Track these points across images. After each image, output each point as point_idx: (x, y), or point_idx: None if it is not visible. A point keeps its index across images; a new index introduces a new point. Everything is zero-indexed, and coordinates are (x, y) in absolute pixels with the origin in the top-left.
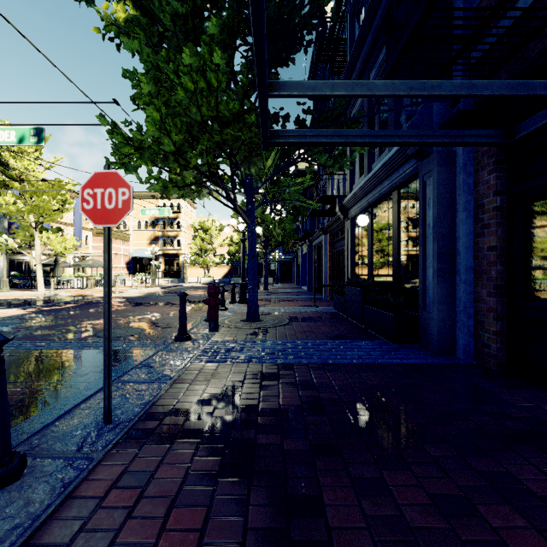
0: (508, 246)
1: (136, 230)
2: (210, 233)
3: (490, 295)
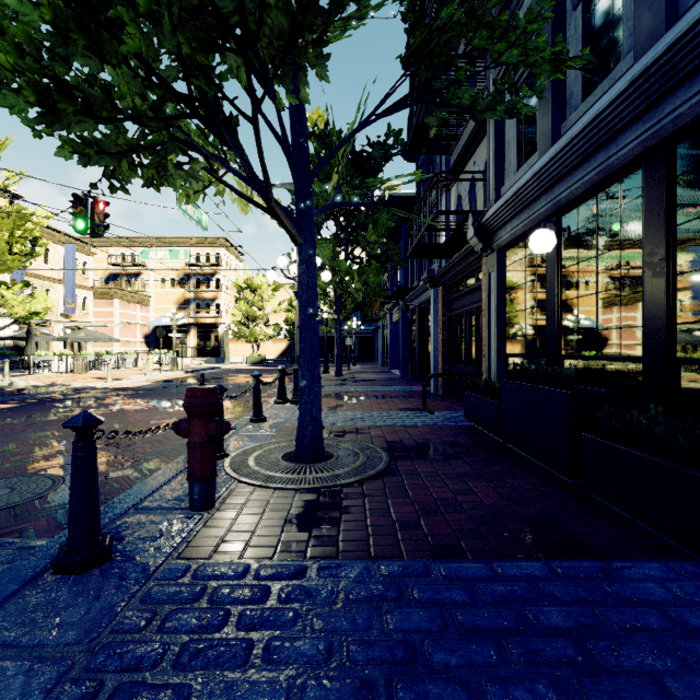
0: None
1: (158, 290)
2: (260, 294)
3: None
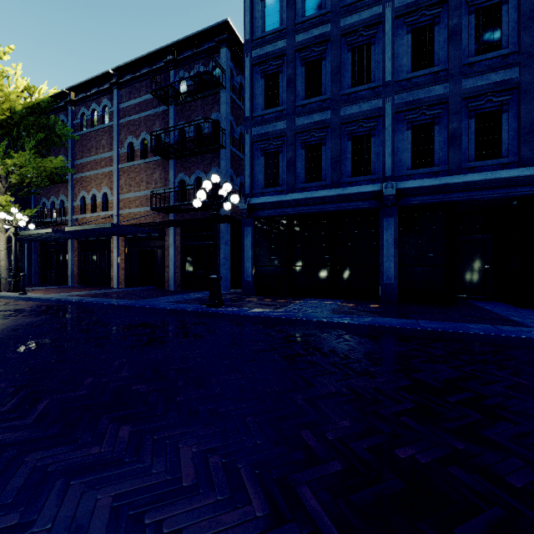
0: (43, 260)
1: None
2: None
3: (39, 270)
